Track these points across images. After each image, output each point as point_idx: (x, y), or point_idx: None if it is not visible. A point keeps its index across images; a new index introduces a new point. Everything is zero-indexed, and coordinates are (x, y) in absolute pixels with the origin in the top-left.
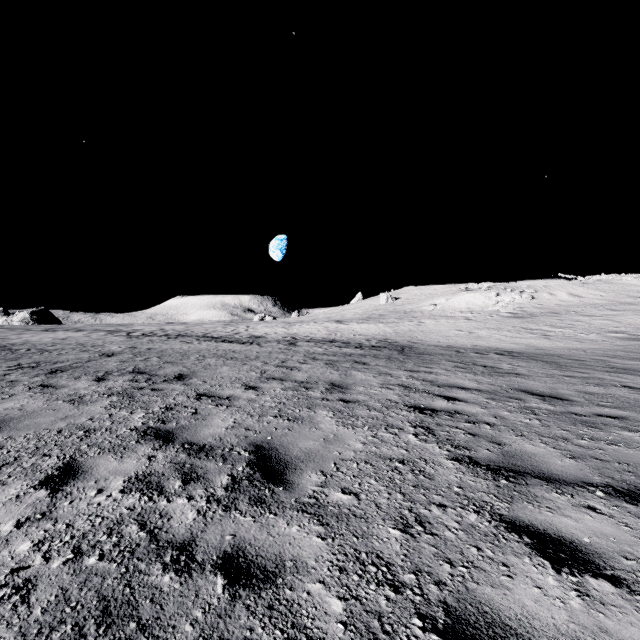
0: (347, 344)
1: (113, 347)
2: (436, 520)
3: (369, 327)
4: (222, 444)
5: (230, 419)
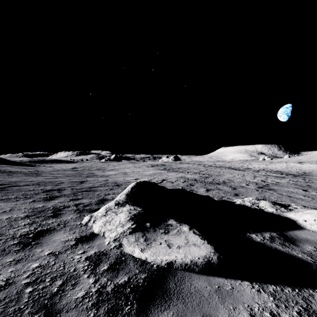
0: (280, 173)
1: (202, 169)
2: (234, 185)
3: (313, 166)
4: (219, 181)
5: (222, 180)
